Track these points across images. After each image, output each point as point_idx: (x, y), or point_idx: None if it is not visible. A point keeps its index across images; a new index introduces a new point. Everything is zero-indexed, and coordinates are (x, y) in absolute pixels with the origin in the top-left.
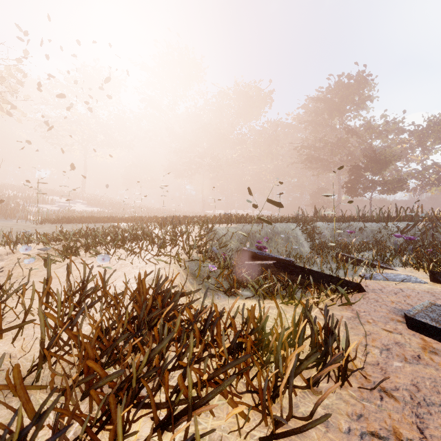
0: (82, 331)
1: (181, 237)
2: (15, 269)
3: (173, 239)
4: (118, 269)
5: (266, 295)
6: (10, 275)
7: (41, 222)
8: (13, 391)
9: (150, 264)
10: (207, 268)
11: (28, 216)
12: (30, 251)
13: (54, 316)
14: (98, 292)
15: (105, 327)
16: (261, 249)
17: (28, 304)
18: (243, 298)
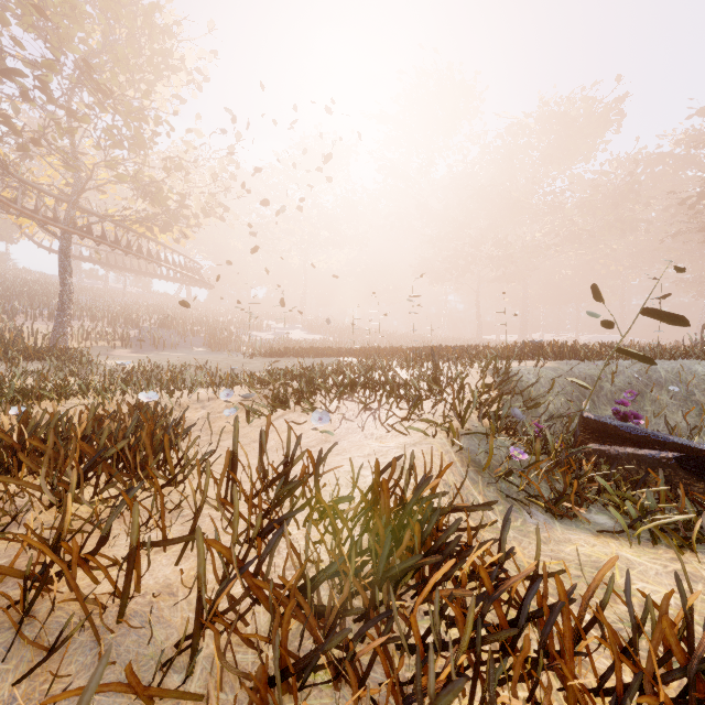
0: (279, 557)
1: (448, 385)
2: (216, 421)
3: (433, 389)
4: (342, 435)
5: (664, 539)
6: (196, 437)
7: (253, 355)
8: (144, 696)
9: (394, 433)
10: (502, 451)
11: (241, 347)
12: (233, 397)
13: (222, 546)
14: (309, 479)
15: (315, 557)
16: (627, 418)
17: (215, 487)
18: (595, 532)
